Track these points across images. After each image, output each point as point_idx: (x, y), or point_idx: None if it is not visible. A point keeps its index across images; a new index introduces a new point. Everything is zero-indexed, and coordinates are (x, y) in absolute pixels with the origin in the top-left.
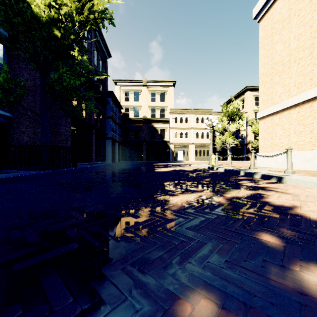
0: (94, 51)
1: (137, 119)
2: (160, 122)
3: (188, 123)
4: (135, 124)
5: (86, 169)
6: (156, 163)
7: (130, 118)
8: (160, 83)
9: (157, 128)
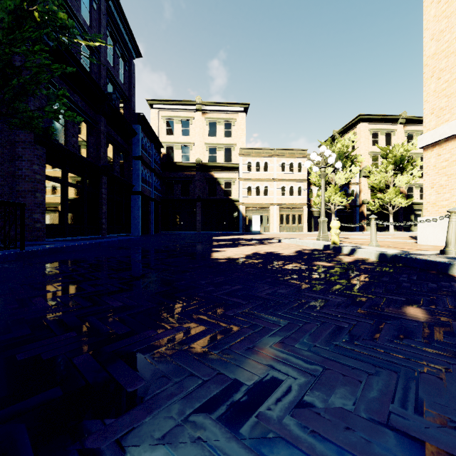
0: (105, 36)
1: (186, 164)
2: (224, 169)
3: (269, 171)
4: (184, 172)
5: (57, 252)
6: (217, 236)
7: (175, 163)
8: (224, 107)
9: (219, 179)
